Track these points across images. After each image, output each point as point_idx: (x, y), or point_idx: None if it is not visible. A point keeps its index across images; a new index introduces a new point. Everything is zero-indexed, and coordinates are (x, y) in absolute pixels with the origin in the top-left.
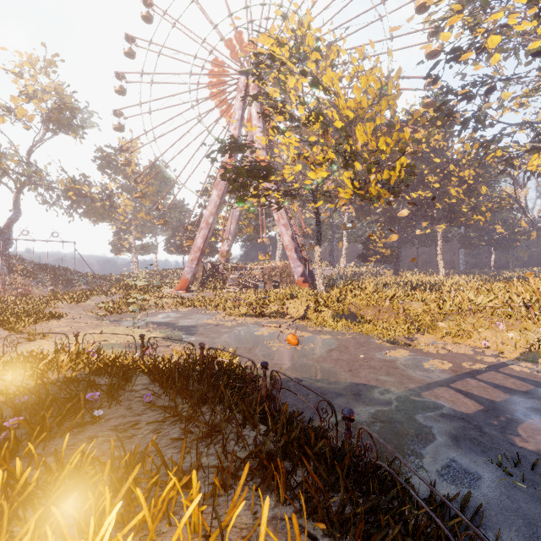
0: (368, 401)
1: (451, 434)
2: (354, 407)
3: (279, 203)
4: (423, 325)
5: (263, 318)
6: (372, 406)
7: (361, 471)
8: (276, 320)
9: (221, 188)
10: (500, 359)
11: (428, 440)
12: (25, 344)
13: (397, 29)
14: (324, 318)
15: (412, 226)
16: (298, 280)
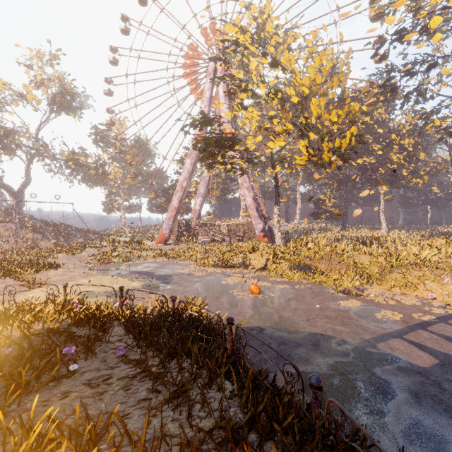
0: (326, 352)
1: (411, 389)
2: (314, 357)
3: (242, 169)
4: (371, 276)
5: (229, 268)
6: (330, 357)
7: (332, 449)
8: (240, 271)
9: (194, 157)
10: (447, 311)
11: (388, 396)
12: (25, 291)
13: (347, 14)
14: (282, 269)
15: (358, 188)
16: (259, 235)
